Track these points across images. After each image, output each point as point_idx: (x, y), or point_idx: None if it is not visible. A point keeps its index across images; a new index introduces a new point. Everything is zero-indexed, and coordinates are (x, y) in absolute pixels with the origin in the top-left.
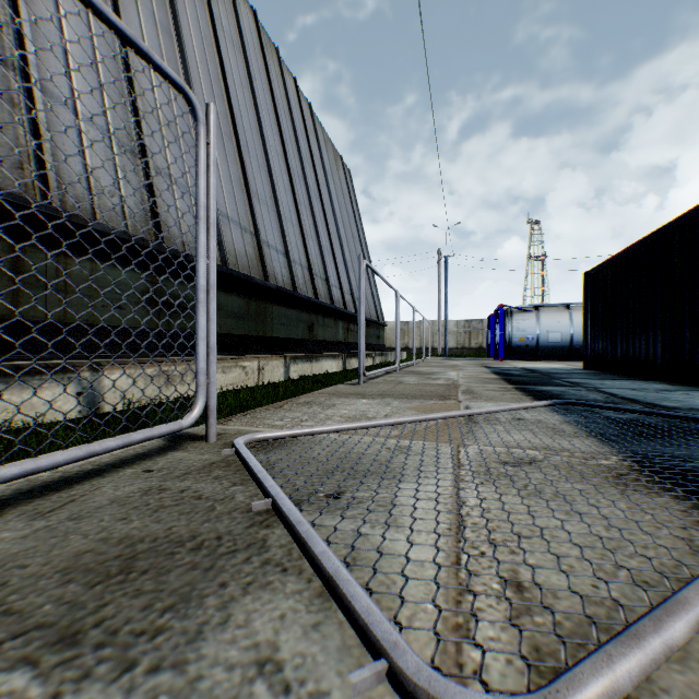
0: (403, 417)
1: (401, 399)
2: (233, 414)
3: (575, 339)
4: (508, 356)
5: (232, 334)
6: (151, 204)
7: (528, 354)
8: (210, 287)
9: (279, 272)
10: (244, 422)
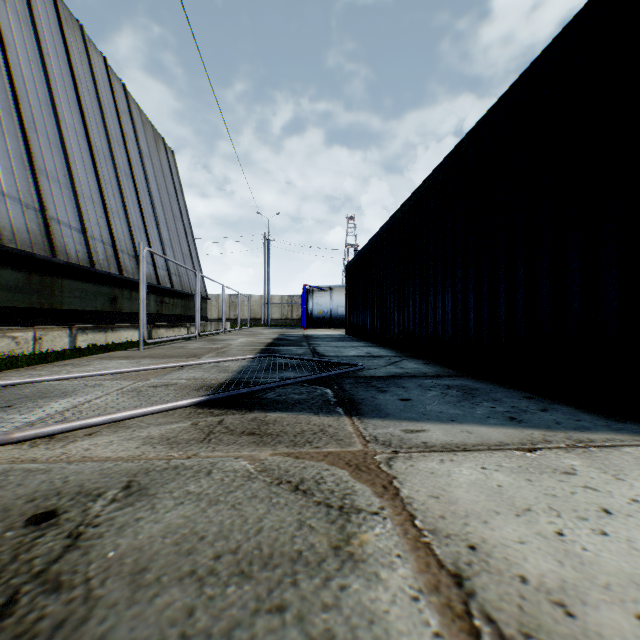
0: (125, 368)
1: (157, 358)
2: None
3: None
4: (310, 326)
5: (7, 307)
6: None
7: (325, 324)
8: None
9: (73, 248)
10: None
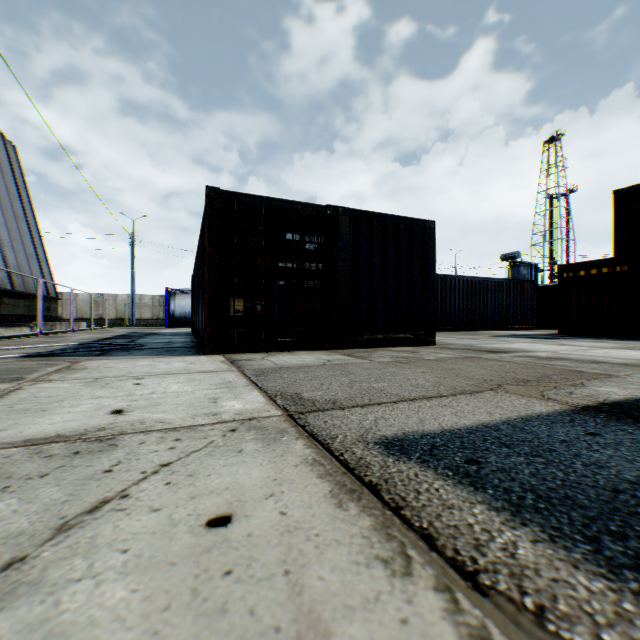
0: None
1: None
2: None
3: None
4: (172, 325)
5: None
6: None
7: (187, 323)
8: None
9: None
10: None
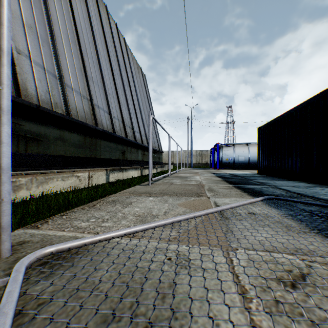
0: (178, 217)
1: (173, 196)
2: (56, 213)
3: (250, 159)
4: (220, 167)
5: (73, 156)
6: (13, 72)
7: (229, 166)
8: (2, 112)
9: (104, 122)
10: (56, 224)
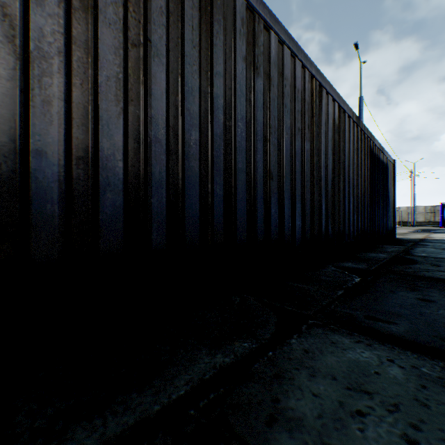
0: None
1: None
2: None
3: None
4: (444, 225)
5: None
6: None
7: None
8: None
9: None
10: None
